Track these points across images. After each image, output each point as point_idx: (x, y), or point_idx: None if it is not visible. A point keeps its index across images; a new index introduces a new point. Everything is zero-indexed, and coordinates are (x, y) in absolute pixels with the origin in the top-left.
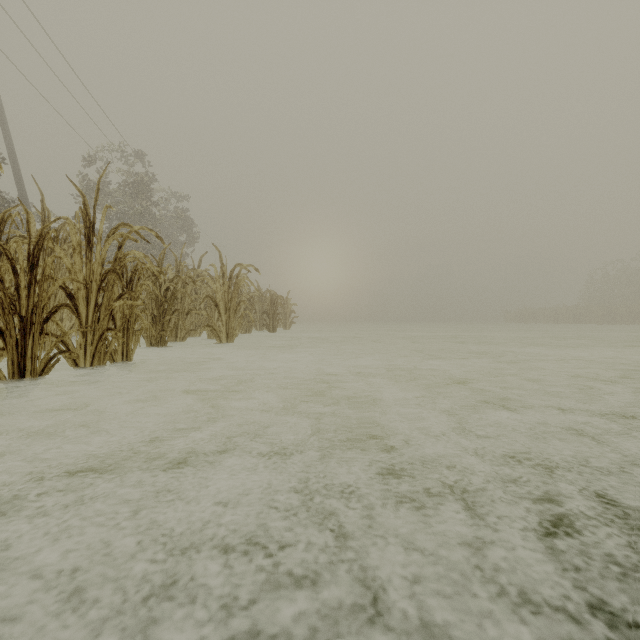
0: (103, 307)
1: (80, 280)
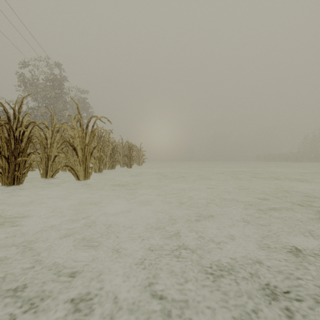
0: None
1: None
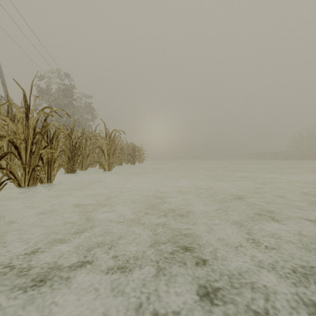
0: (35, 153)
1: (20, 138)
